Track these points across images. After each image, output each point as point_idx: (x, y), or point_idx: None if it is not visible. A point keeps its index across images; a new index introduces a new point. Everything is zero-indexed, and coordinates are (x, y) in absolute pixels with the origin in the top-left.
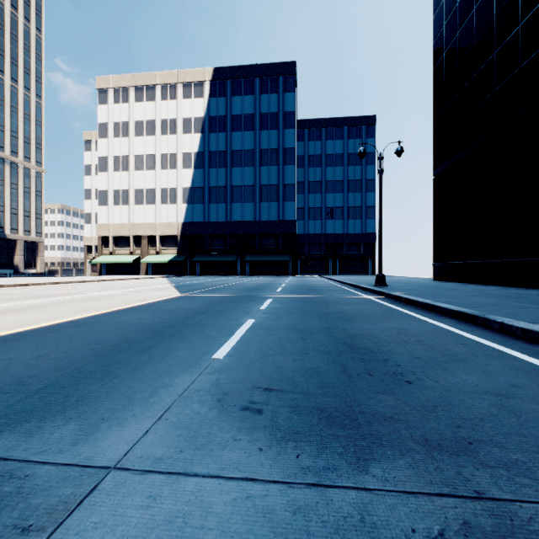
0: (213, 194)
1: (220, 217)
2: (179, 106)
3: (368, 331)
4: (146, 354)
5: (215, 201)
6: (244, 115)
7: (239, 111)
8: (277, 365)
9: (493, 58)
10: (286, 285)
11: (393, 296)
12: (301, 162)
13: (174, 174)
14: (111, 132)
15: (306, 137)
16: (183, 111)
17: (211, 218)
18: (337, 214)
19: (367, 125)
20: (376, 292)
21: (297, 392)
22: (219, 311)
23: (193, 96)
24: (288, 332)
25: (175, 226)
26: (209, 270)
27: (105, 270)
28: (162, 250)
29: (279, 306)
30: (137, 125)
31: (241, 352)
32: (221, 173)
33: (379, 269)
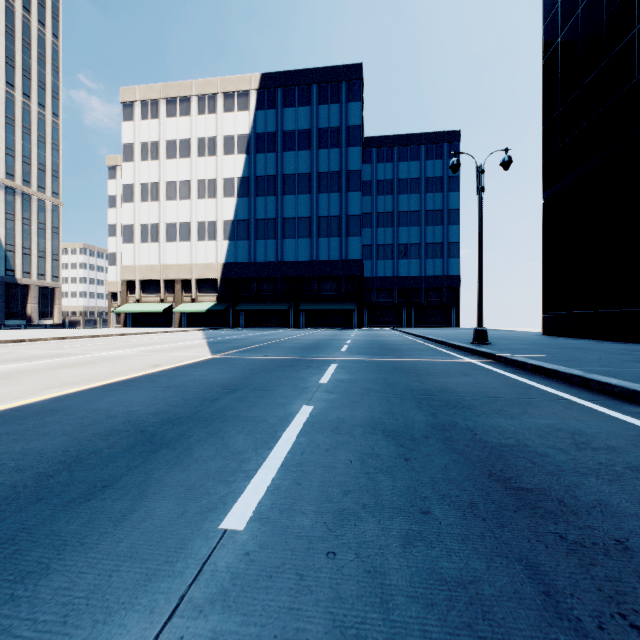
0: (260, 229)
1: (269, 257)
2: (220, 121)
3: (516, 437)
4: (84, 511)
5: (262, 237)
6: (298, 131)
7: (292, 126)
8: (370, 563)
9: (634, 35)
10: (353, 342)
11: (510, 360)
12: (367, 189)
13: (213, 205)
14: (138, 154)
15: (374, 158)
16: (224, 127)
17: (258, 258)
18: (412, 252)
19: (450, 142)
20: (480, 354)
21: None
22: (258, 386)
23: (236, 109)
24: (373, 438)
25: (214, 268)
26: (255, 321)
27: (131, 321)
28: (199, 297)
29: (348, 377)
30: (169, 145)
31: (286, 504)
32: (270, 203)
33: (478, 322)
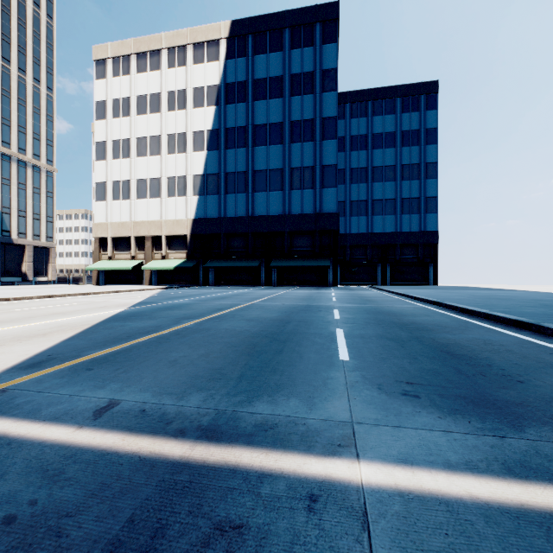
0: (230, 182)
1: (239, 211)
2: (189, 73)
3: None
4: None
5: (232, 191)
6: (270, 79)
7: (263, 74)
8: None
9: None
10: (345, 318)
11: None
12: (341, 145)
13: (183, 159)
14: (110, 112)
15: (347, 114)
16: (193, 79)
17: (228, 213)
18: (387, 208)
19: (427, 93)
20: None
21: None
22: None
23: (206, 59)
24: None
25: (184, 224)
26: (225, 279)
27: (104, 279)
28: (169, 254)
29: None
30: (140, 100)
31: None
32: (240, 155)
33: None
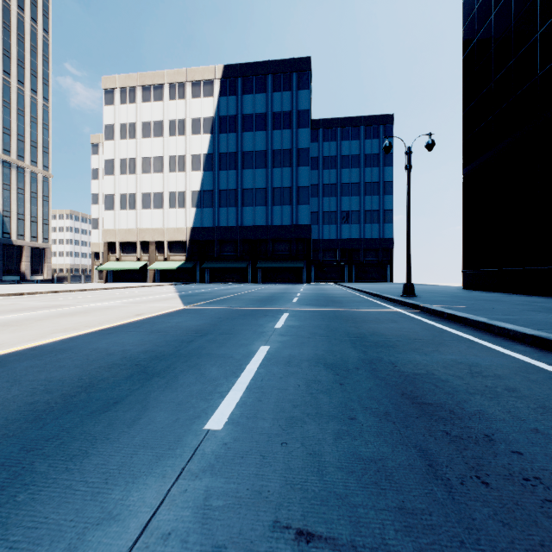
0: (223, 198)
1: (230, 222)
2: (188, 106)
3: (427, 368)
4: (104, 418)
5: (225, 205)
6: (256, 115)
7: (250, 110)
8: (311, 449)
9: (536, 39)
10: (302, 295)
11: (431, 310)
12: (315, 164)
13: (183, 177)
14: (118, 134)
15: (320, 138)
16: (192, 111)
17: (221, 223)
18: (353, 218)
19: (385, 124)
20: (407, 304)
21: (365, 546)
22: (225, 331)
23: (202, 95)
24: (316, 369)
25: (184, 232)
26: (219, 277)
27: (112, 277)
28: (171, 256)
29: (297, 323)
30: (145, 126)
31: (251, 414)
32: (231, 176)
33: (407, 278)
